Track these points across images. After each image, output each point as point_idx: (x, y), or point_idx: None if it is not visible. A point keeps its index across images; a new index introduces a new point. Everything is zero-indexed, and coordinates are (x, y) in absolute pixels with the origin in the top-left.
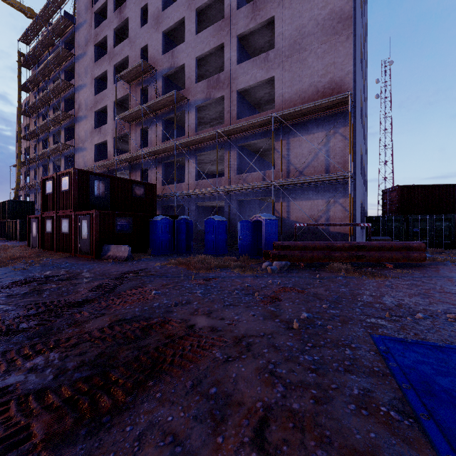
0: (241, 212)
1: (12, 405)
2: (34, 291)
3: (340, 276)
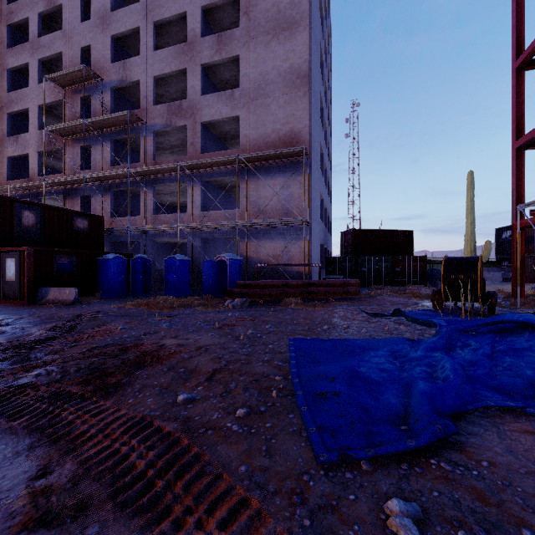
0: (206, 251)
1: (42, 387)
2: None
3: (290, 309)
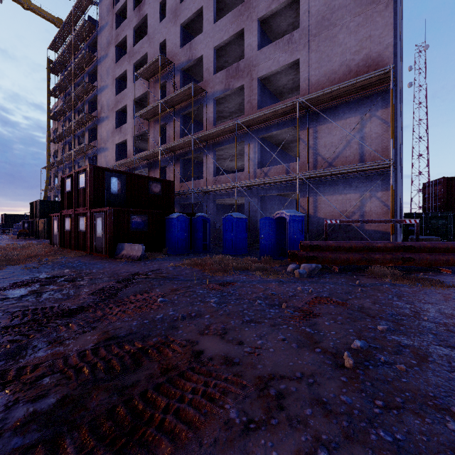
0: (262, 209)
1: None
2: (33, 293)
3: (387, 284)
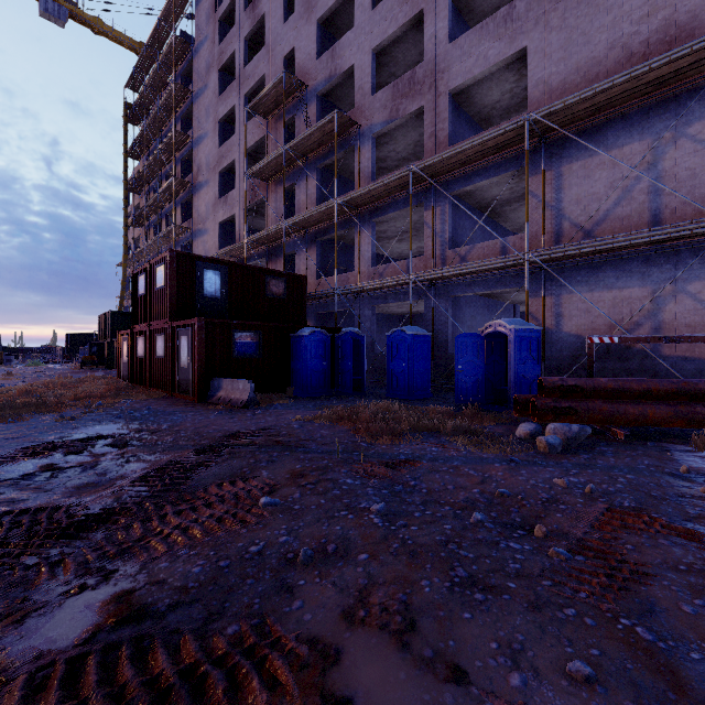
0: (456, 321)
1: None
2: (47, 470)
3: None
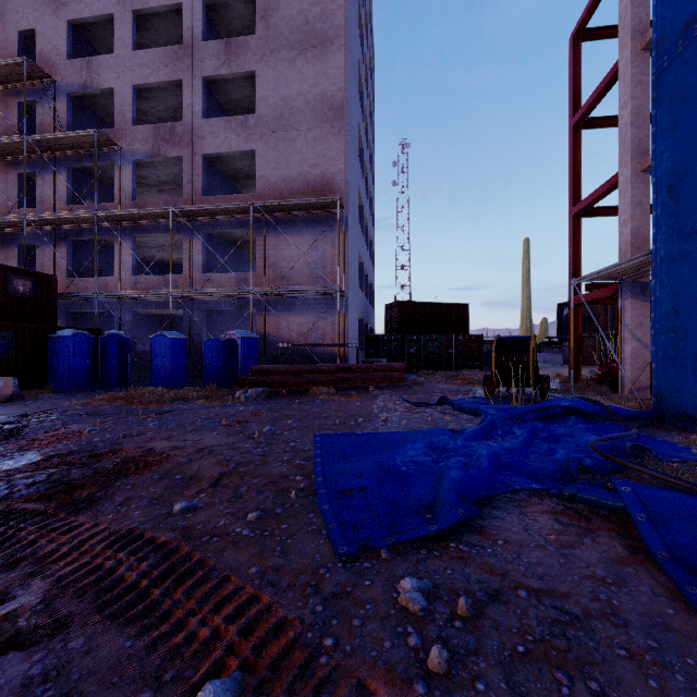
0: (210, 327)
1: None
2: None
3: (320, 400)
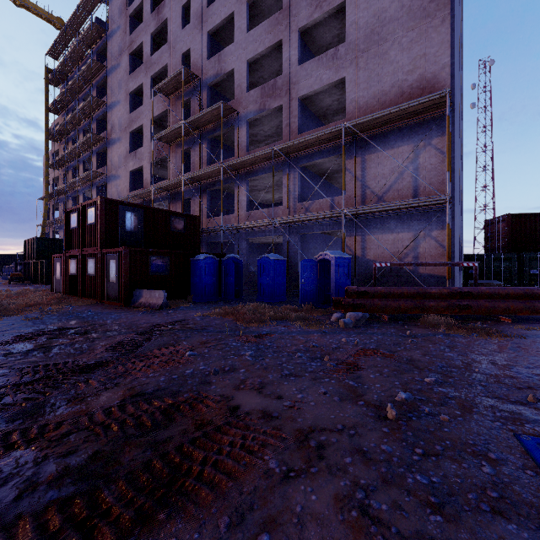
0: (303, 250)
1: None
2: (41, 347)
3: (440, 334)
